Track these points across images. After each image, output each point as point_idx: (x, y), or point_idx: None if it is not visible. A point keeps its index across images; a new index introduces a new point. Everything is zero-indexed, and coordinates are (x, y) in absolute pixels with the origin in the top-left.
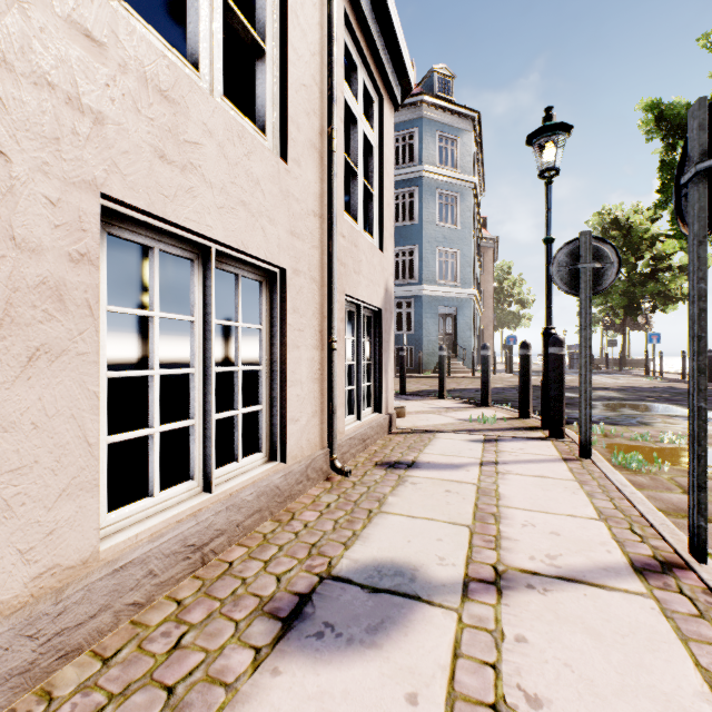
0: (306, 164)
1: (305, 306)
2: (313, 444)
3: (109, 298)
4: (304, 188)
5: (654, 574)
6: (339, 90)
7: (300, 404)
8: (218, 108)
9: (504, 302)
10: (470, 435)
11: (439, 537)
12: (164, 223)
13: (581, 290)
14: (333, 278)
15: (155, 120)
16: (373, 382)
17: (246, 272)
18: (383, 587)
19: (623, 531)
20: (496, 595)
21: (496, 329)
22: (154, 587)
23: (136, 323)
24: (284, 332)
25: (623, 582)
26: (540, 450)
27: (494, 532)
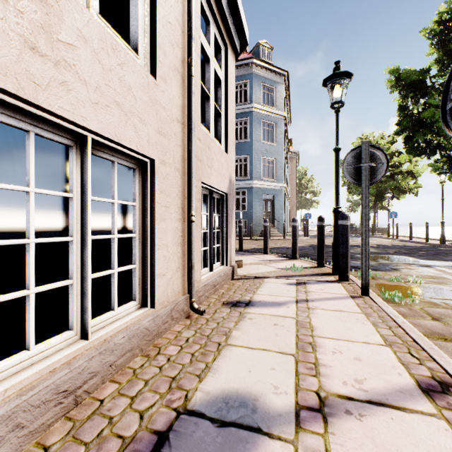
0: (171, 82)
1: (170, 189)
2: (176, 292)
3: (38, 186)
4: (169, 100)
5: (438, 394)
6: (197, 34)
7: (166, 262)
8: (93, 20)
9: (302, 192)
10: (286, 280)
11: (273, 366)
12: (37, 109)
13: (362, 181)
14: (192, 169)
15: (25, 13)
16: (221, 244)
17: (121, 160)
18: (230, 420)
19: (405, 355)
20: (323, 423)
21: (298, 209)
22: (21, 439)
23: (57, 203)
24: (153, 207)
25: (417, 403)
26: (334, 290)
27: (313, 359)
